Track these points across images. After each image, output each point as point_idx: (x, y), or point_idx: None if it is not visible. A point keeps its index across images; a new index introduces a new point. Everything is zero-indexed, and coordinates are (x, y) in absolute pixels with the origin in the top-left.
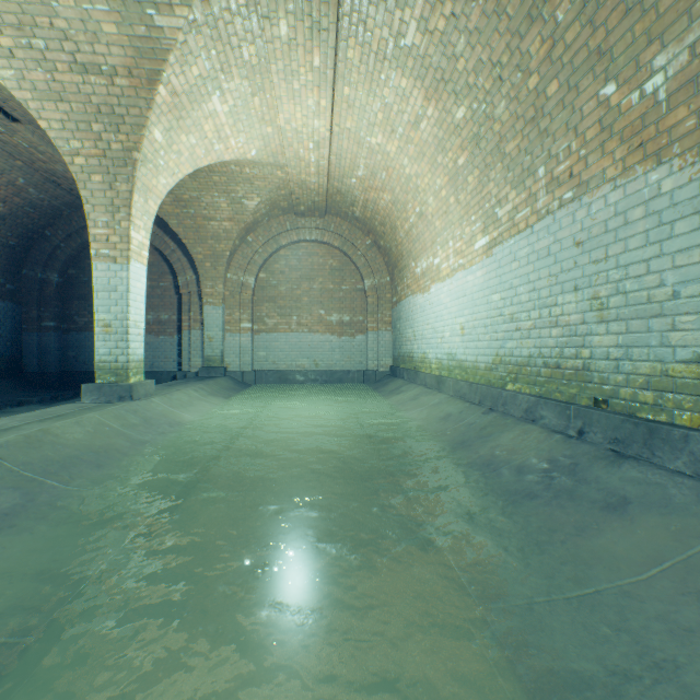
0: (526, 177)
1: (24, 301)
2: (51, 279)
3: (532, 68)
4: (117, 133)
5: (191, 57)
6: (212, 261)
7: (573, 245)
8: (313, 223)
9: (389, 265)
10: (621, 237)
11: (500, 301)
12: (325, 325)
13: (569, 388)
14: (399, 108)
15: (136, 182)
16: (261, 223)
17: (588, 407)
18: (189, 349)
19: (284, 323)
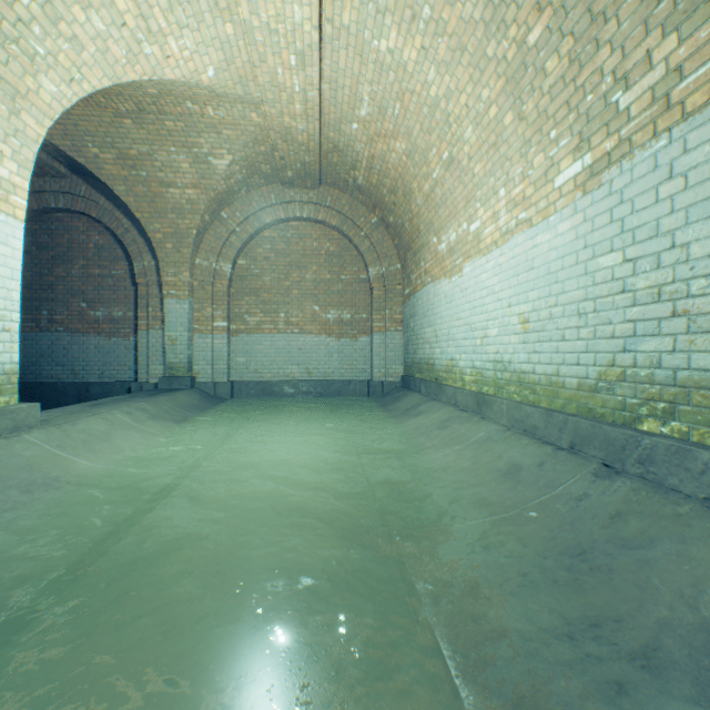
0: None
1: None
2: None
3: None
4: None
5: None
6: (175, 242)
7: None
8: (304, 196)
9: (401, 248)
10: None
11: (622, 265)
12: (320, 324)
13: None
14: None
15: None
16: (239, 195)
17: None
18: (148, 354)
19: (269, 321)
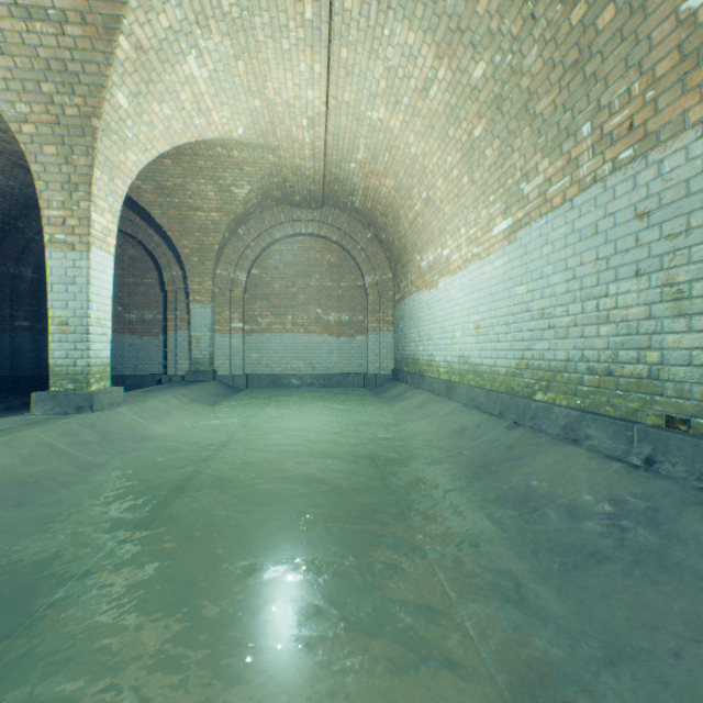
0: (564, 140)
1: None
2: (25, 275)
3: None
4: (72, 96)
5: (158, 1)
6: (200, 256)
7: (634, 217)
8: (309, 215)
9: (392, 260)
10: None
11: (526, 294)
12: (322, 325)
13: (626, 402)
14: (405, 72)
15: (96, 155)
16: (253, 215)
17: (660, 428)
18: (176, 351)
19: (279, 322)
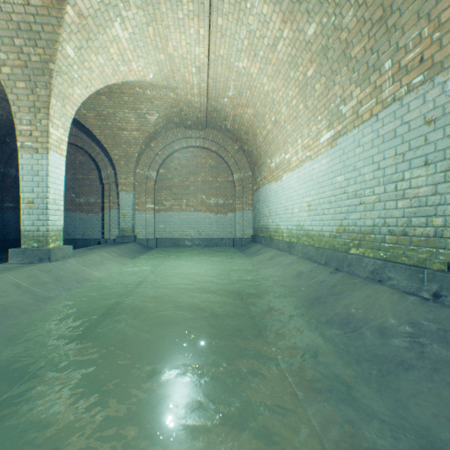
0: (371, 73)
1: None
2: (11, 173)
3: None
4: (35, 47)
5: None
6: (125, 160)
7: (424, 124)
8: (197, 134)
9: (251, 163)
10: None
11: (344, 181)
12: (206, 206)
13: (418, 253)
14: (261, 33)
15: (52, 88)
16: (161, 134)
17: (444, 271)
18: (110, 223)
19: (177, 204)
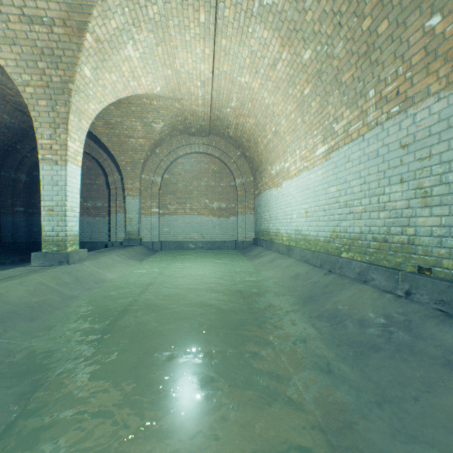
0: (359, 99)
1: (2, 193)
2: (21, 178)
3: (366, 12)
4: (56, 70)
5: (110, 12)
6: (132, 166)
7: (399, 147)
8: (200, 140)
9: (253, 169)
10: (445, 139)
11: (336, 192)
12: (209, 210)
13: (395, 258)
14: (262, 54)
15: (71, 105)
16: (165, 140)
17: (414, 273)
18: (116, 226)
19: (181, 208)
